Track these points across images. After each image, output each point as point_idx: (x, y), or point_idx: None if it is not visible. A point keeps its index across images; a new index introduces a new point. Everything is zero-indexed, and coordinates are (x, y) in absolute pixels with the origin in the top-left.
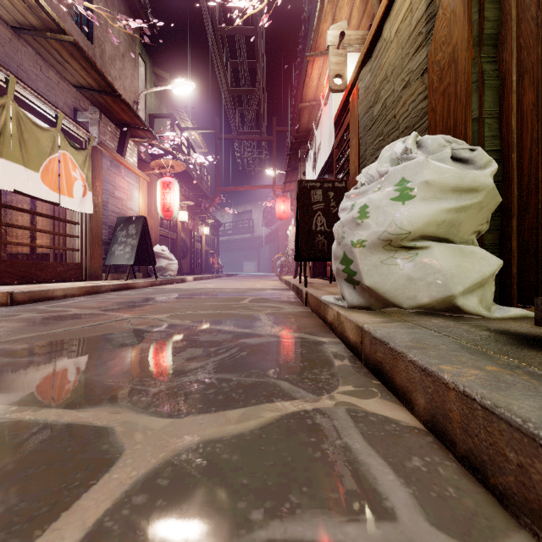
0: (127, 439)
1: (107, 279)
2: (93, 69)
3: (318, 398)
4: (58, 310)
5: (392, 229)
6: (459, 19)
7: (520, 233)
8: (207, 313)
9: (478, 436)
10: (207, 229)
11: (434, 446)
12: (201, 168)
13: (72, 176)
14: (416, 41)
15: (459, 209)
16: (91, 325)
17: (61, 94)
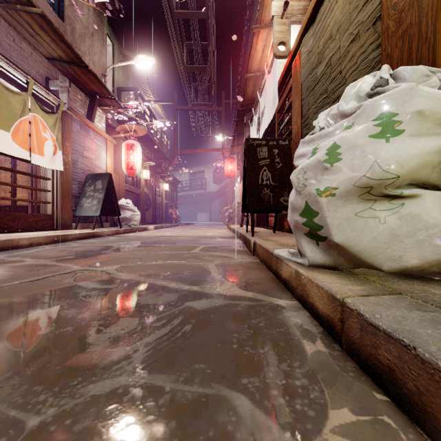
0: None
1: (76, 229)
2: (62, 41)
3: None
4: (13, 260)
5: (374, 173)
6: None
7: None
8: (158, 264)
9: None
10: (166, 186)
11: None
12: (161, 134)
13: (42, 136)
14: None
15: None
16: (31, 280)
17: (33, 64)
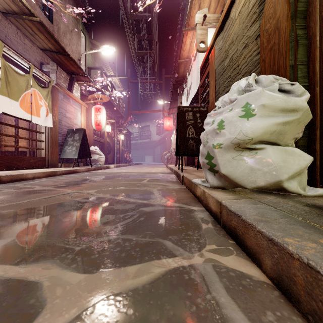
0: (50, 294)
1: (61, 167)
2: (52, 38)
3: (192, 255)
4: (27, 187)
5: (240, 137)
6: (281, 1)
7: (322, 139)
8: (121, 189)
9: (322, 302)
10: (122, 137)
11: (281, 301)
12: (119, 99)
13: (39, 104)
14: (252, 17)
15: (285, 123)
16: (45, 198)
17: (33, 54)
